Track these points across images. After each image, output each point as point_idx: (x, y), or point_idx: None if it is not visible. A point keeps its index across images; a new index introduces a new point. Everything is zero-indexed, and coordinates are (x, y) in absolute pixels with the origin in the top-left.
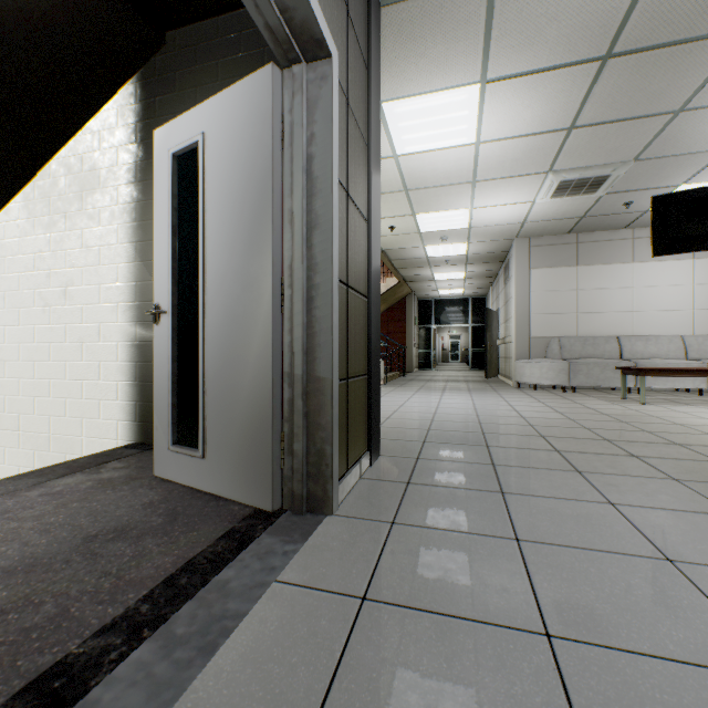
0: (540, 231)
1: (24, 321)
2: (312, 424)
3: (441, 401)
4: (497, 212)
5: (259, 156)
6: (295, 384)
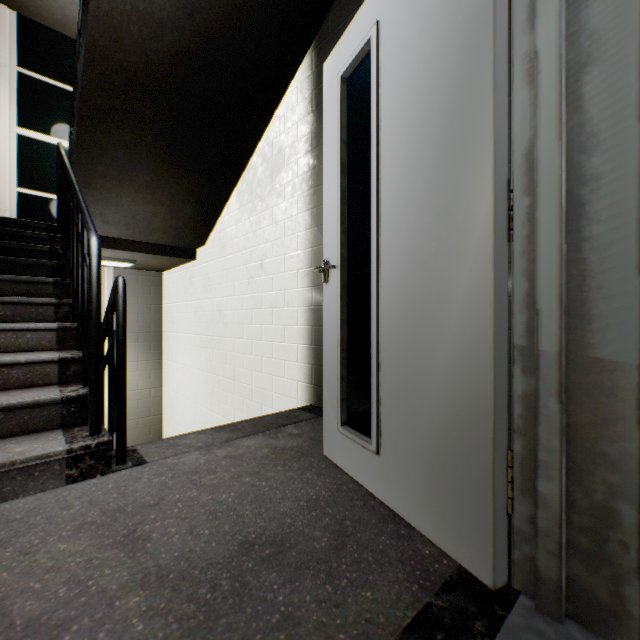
0: None
1: (237, 292)
2: (580, 450)
3: None
4: None
5: None
6: (541, 369)
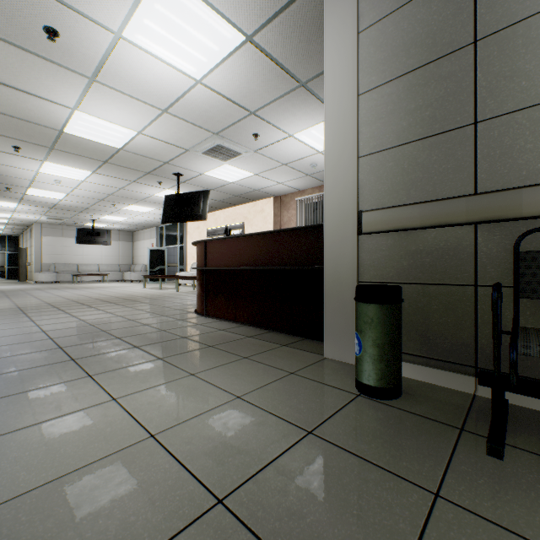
0: (47, 223)
1: None
2: None
3: None
4: (25, 217)
5: None
6: None
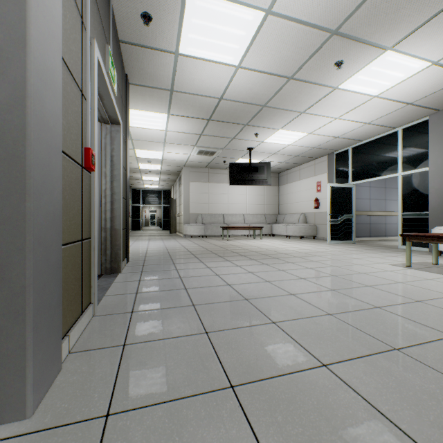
0: (194, 165)
1: None
2: (113, 244)
3: (149, 244)
4: (175, 155)
5: None
6: (107, 231)
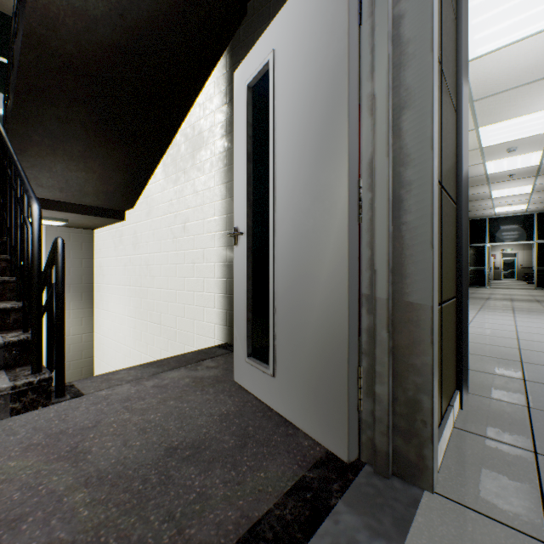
0: None
1: (163, 249)
2: (400, 363)
3: (517, 323)
4: None
5: (331, 42)
6: (377, 310)
